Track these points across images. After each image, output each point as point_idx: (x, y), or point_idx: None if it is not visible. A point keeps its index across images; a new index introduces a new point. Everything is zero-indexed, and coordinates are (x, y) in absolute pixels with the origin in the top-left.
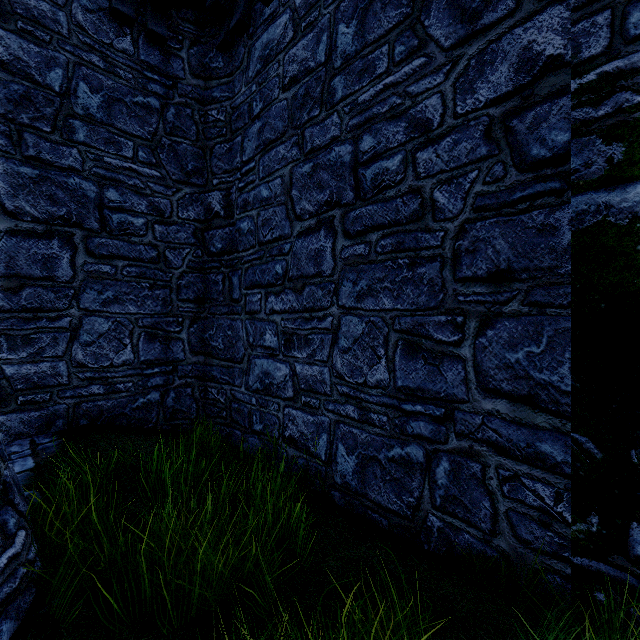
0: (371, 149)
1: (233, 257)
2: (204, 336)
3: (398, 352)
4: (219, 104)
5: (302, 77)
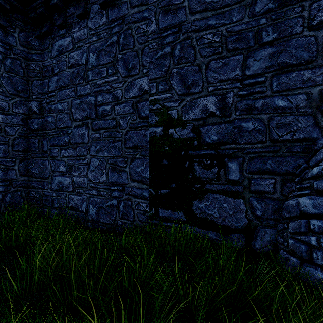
0: (101, 101)
1: (44, 132)
2: (27, 167)
3: (109, 170)
4: (36, 62)
5: (76, 66)
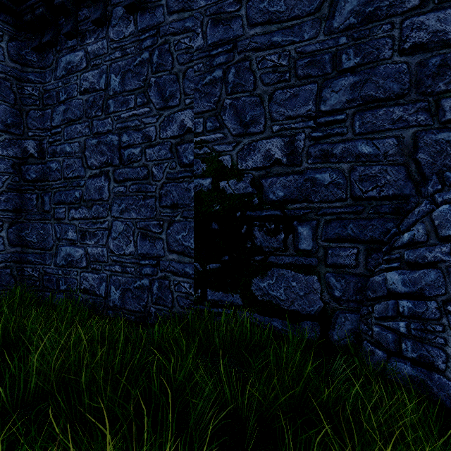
0: (127, 142)
1: (45, 184)
2: (21, 234)
3: (139, 238)
4: (34, 84)
5: (92, 91)
